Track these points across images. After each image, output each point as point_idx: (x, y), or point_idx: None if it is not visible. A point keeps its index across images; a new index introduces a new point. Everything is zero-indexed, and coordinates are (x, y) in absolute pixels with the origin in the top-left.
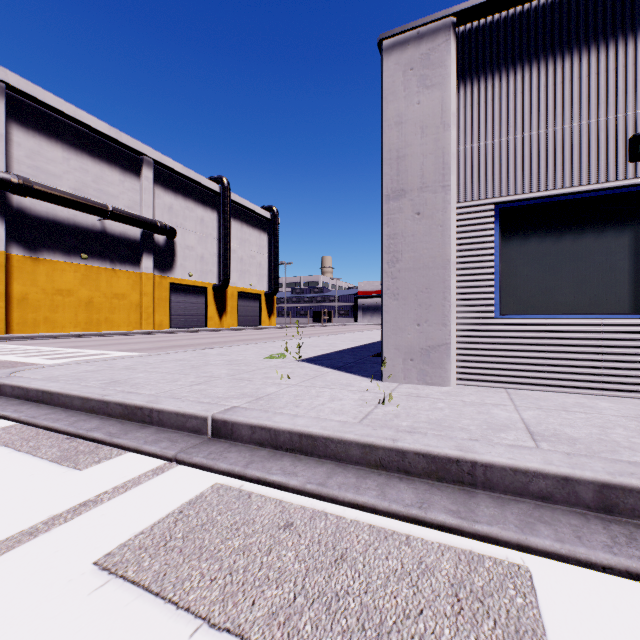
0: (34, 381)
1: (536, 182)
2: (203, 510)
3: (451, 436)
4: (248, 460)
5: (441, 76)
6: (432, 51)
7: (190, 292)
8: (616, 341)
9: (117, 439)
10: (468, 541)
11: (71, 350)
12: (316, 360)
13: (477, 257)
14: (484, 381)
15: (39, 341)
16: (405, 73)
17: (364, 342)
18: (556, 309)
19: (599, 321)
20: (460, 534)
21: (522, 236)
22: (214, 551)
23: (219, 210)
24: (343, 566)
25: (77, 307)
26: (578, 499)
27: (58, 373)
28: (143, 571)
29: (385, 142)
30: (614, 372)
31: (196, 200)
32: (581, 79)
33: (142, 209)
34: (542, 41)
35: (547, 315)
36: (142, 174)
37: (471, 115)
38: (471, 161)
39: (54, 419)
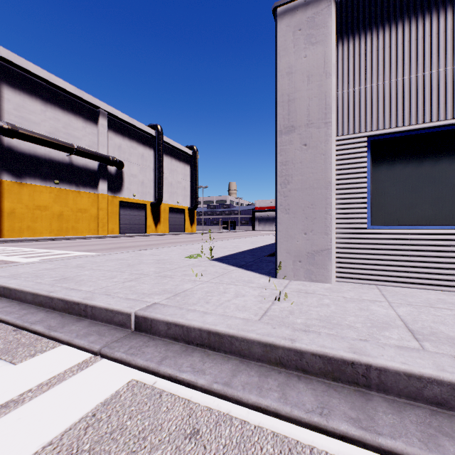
0: None
1: (401, 119)
2: (115, 413)
3: (342, 336)
4: (162, 355)
5: (324, 34)
6: (316, 15)
7: (134, 207)
8: None
9: (54, 332)
10: None
11: (43, 250)
12: (224, 259)
13: (352, 179)
14: (358, 279)
15: (22, 243)
16: (294, 33)
17: (260, 244)
18: (417, 221)
19: (454, 231)
20: (363, 446)
21: (389, 162)
22: None
23: (155, 148)
24: None
25: (51, 218)
26: None
27: (22, 271)
28: None
29: (278, 88)
30: None
31: (138, 141)
32: (439, 34)
33: (99, 147)
34: (406, 4)
35: (410, 226)
36: (99, 122)
37: (347, 66)
38: (347, 103)
39: (8, 312)
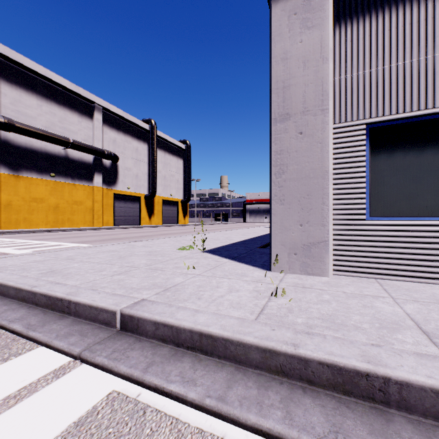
0: None
1: (402, 105)
2: (89, 437)
3: (351, 339)
4: (149, 361)
5: (320, 18)
6: None
7: (128, 200)
8: None
9: (32, 332)
10: None
11: (37, 242)
12: (216, 251)
13: (350, 169)
14: (356, 272)
15: (18, 235)
16: (290, 17)
17: (252, 236)
18: (419, 212)
19: None
20: None
21: (389, 151)
22: None
23: (149, 142)
24: None
25: (47, 210)
26: None
27: (10, 263)
28: None
29: (273, 75)
30: None
31: (132, 135)
32: None
33: (94, 141)
34: None
35: (411, 217)
36: (94, 117)
37: (345, 51)
38: (345, 89)
39: None
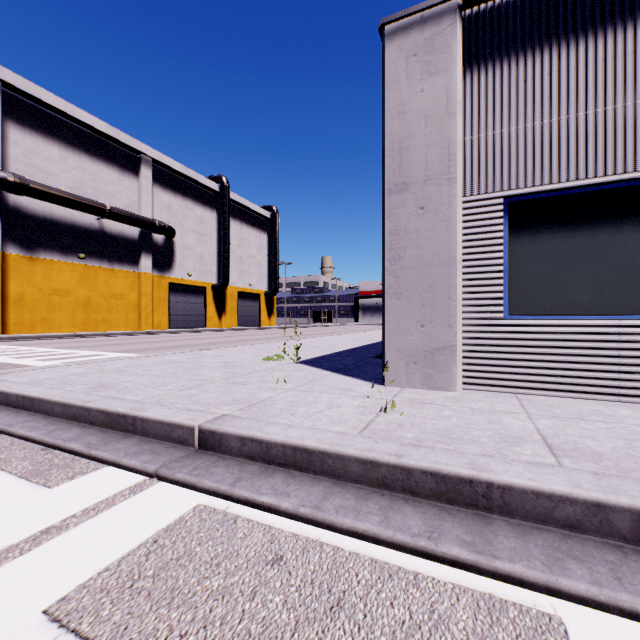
0: (16, 385)
1: (548, 174)
2: (181, 539)
3: (462, 451)
4: (236, 477)
5: (446, 62)
6: (437, 36)
7: (189, 292)
8: (635, 343)
9: (95, 451)
10: (487, 581)
11: (66, 351)
12: (315, 362)
13: (484, 254)
14: (492, 386)
15: (35, 341)
16: (408, 59)
17: (364, 343)
18: (569, 309)
19: (616, 322)
20: (477, 572)
21: (532, 232)
22: (188, 595)
23: (218, 209)
24: (340, 616)
25: (74, 307)
26: (612, 529)
27: (44, 376)
28: (100, 623)
29: (387, 133)
30: (632, 377)
31: (195, 199)
32: (597, 63)
33: (140, 208)
34: (554, 23)
35: (560, 316)
36: (140, 173)
37: (478, 103)
38: (478, 152)
39: (32, 427)
